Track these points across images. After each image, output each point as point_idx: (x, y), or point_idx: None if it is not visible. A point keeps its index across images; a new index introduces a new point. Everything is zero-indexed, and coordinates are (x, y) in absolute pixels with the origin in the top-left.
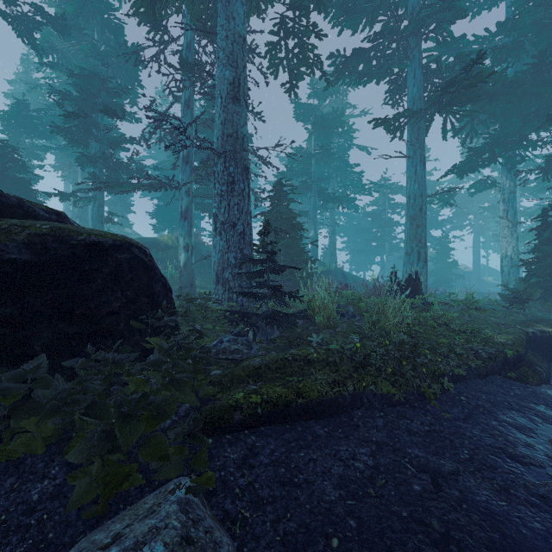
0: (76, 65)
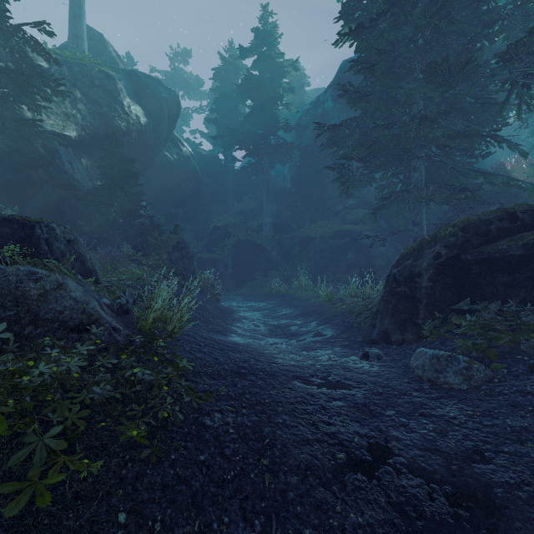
0: None
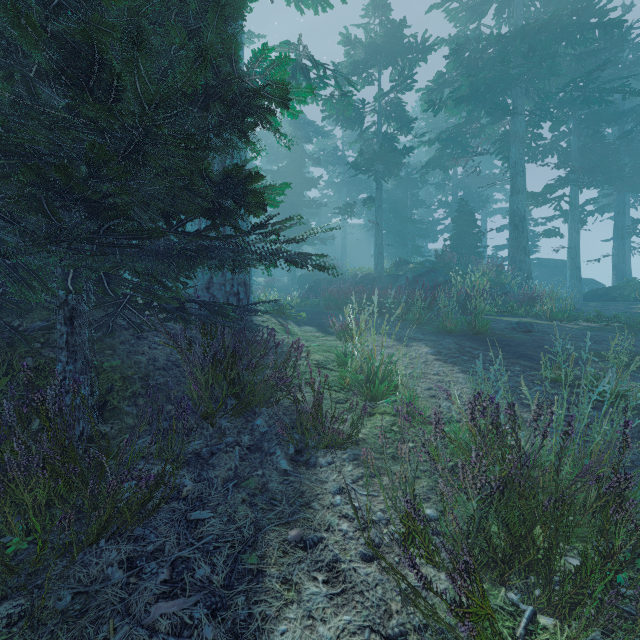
0: None
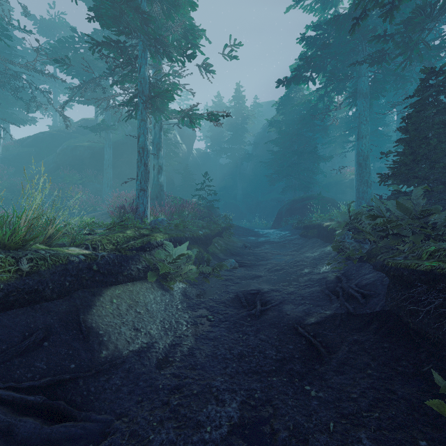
0: None
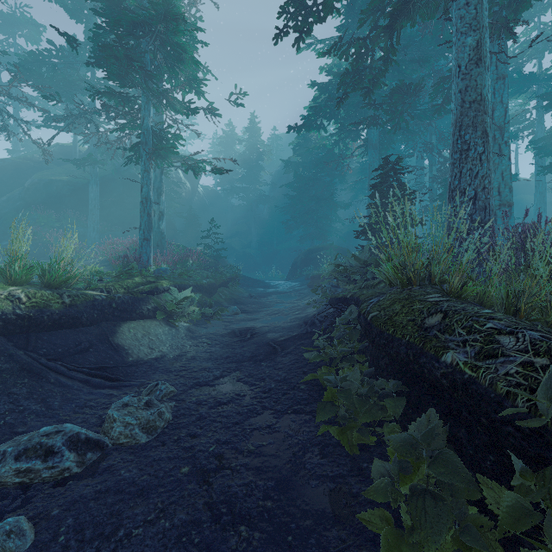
0: (544, 90)
